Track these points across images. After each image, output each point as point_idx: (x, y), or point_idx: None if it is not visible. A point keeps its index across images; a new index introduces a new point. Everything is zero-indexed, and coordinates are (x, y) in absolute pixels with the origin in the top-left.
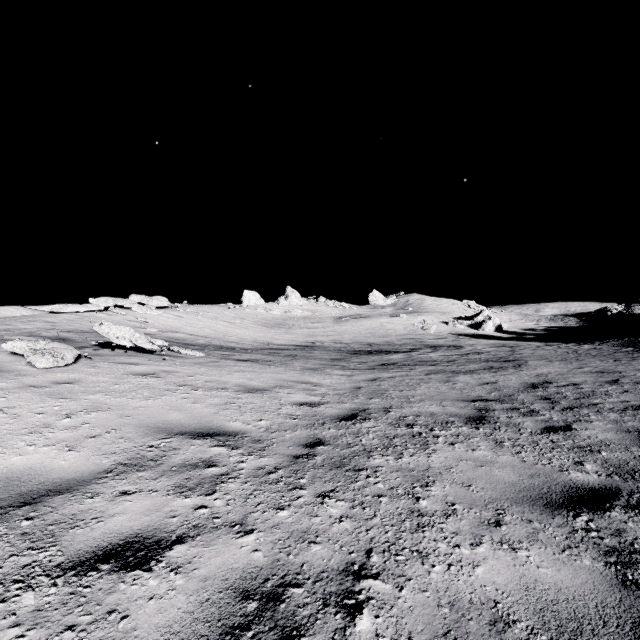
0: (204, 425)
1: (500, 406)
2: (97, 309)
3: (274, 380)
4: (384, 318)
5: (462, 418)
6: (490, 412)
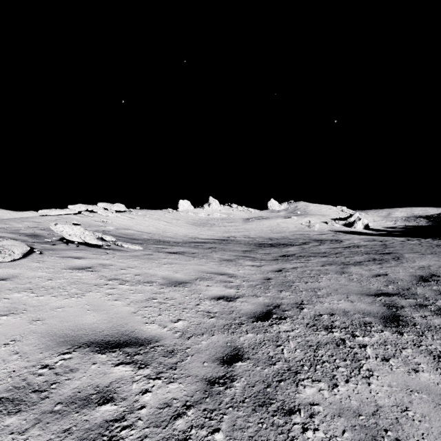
0: (117, 330)
1: (406, 302)
2: (73, 213)
3: (196, 272)
4: (280, 219)
5: (377, 318)
6: (400, 310)
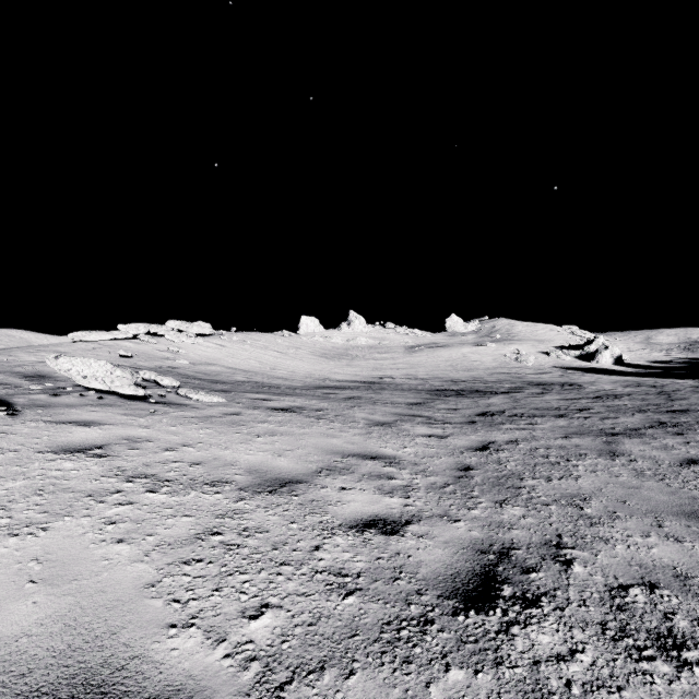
0: (75, 665)
1: None
2: (124, 337)
3: (319, 453)
4: (467, 347)
5: None
6: None
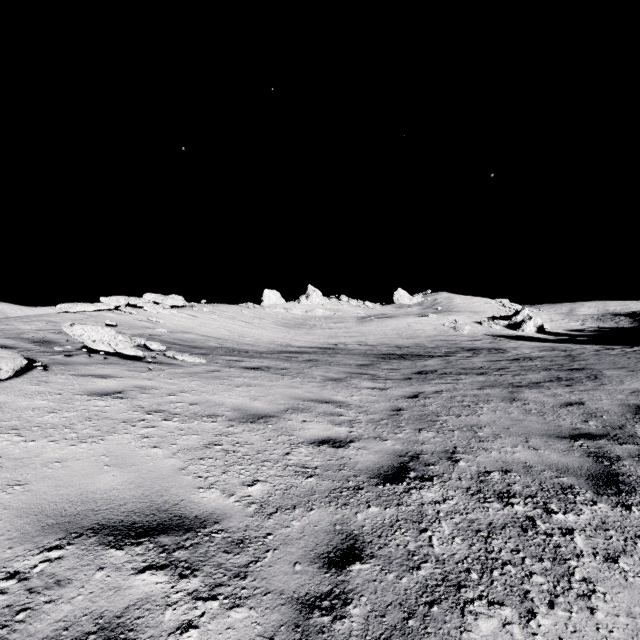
0: (150, 502)
1: (622, 449)
2: (107, 308)
3: (286, 398)
4: (411, 318)
5: (582, 478)
6: (617, 463)
